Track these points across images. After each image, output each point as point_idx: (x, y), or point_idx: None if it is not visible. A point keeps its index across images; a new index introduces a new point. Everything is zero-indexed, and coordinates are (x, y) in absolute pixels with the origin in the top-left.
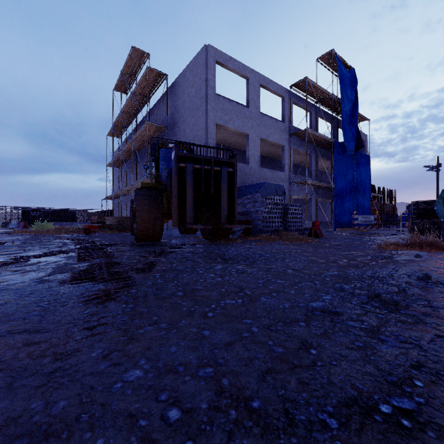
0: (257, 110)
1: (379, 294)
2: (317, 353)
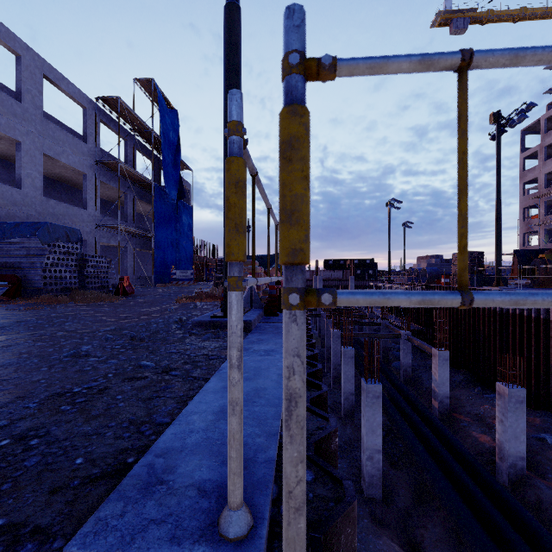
0: (37, 111)
1: (134, 337)
2: (46, 381)
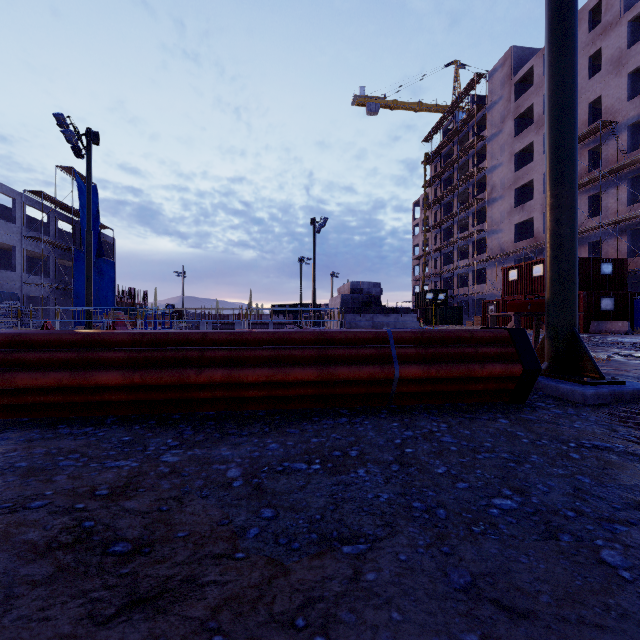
0: None
1: None
2: None
